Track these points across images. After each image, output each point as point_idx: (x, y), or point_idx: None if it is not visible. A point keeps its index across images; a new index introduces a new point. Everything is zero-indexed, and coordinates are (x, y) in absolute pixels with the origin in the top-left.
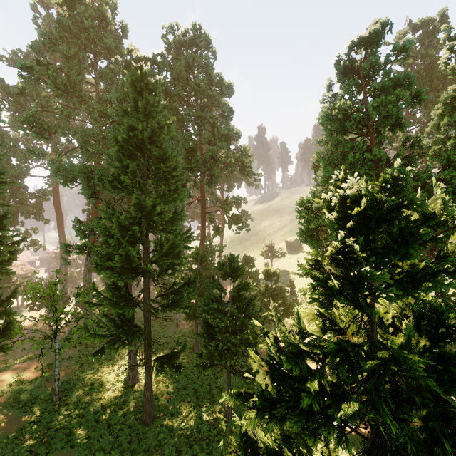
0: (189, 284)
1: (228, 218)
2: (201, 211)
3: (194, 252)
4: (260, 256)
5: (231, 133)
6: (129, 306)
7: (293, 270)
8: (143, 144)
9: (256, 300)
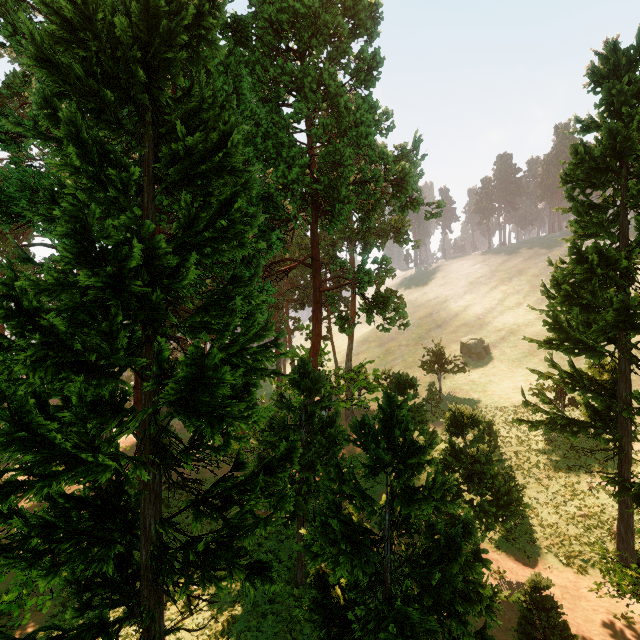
0: (271, 471)
1: (365, 301)
2: (313, 286)
3: (270, 404)
4: (415, 368)
5: (375, 113)
6: (93, 547)
7: (479, 396)
8: (127, 69)
9: (468, 542)
